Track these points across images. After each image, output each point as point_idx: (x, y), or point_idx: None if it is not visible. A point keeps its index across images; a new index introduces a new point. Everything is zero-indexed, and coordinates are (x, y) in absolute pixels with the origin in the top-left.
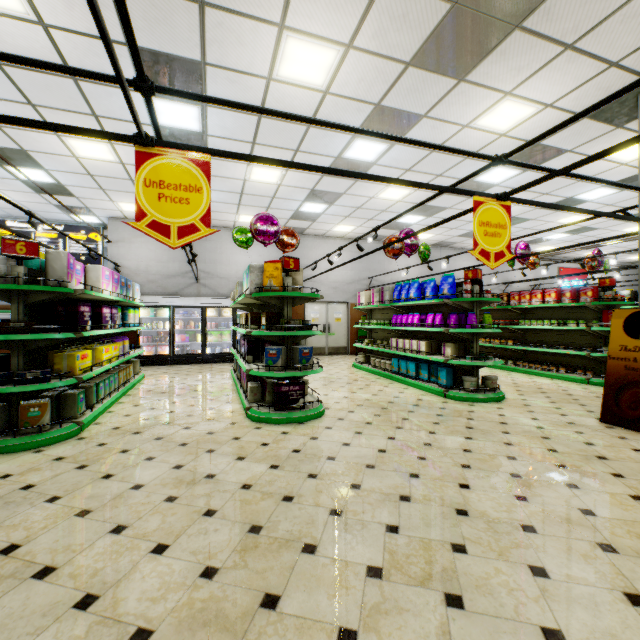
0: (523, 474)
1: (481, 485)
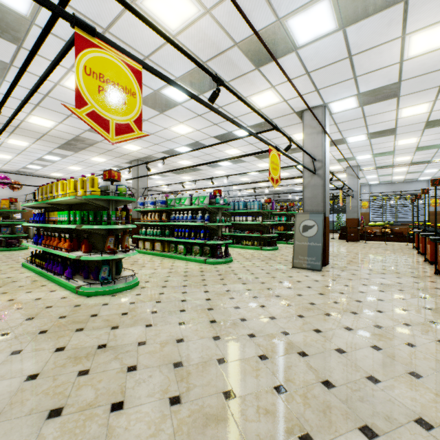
0: None
1: None
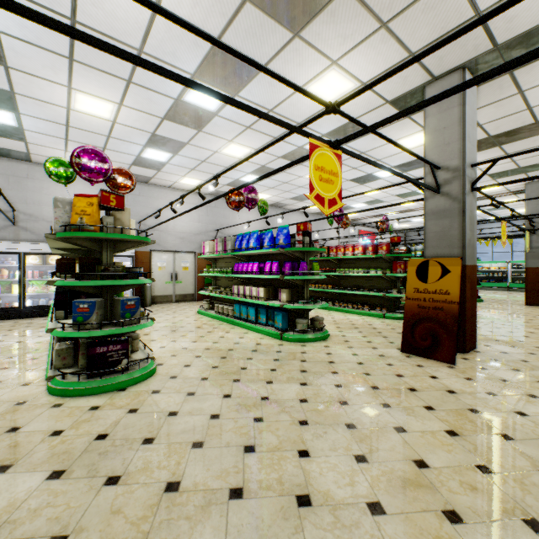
0: (357, 422)
1: (321, 448)
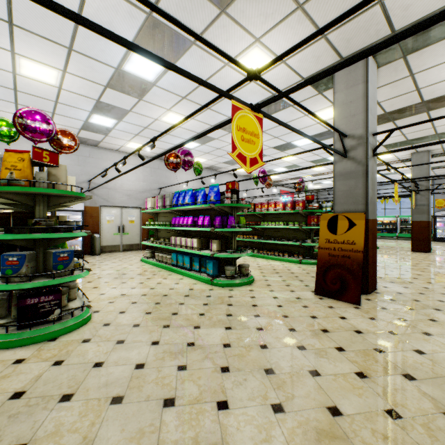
0: (275, 367)
1: (240, 397)
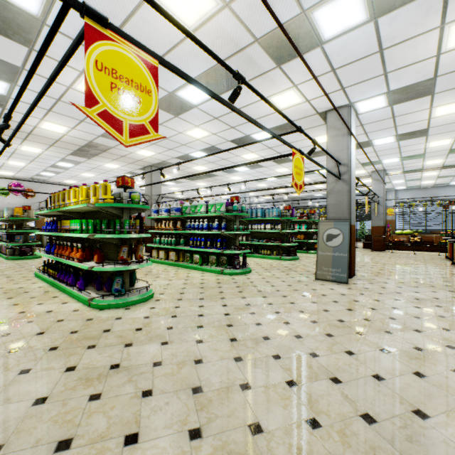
0: None
1: None
